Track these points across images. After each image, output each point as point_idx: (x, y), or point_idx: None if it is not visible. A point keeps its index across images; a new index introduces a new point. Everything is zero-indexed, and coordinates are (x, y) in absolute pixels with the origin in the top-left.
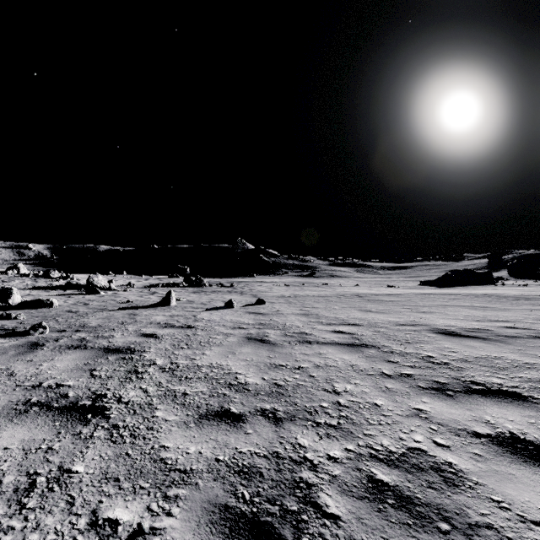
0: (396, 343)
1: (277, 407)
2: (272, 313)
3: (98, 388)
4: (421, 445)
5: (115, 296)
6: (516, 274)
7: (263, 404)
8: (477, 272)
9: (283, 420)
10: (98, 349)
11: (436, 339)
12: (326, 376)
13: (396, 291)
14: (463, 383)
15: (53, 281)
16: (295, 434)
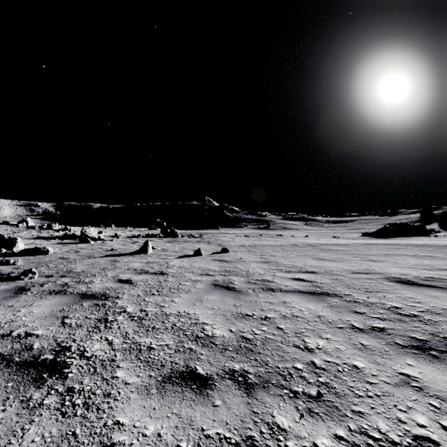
0: (357, 292)
1: (247, 367)
2: (235, 260)
3: (64, 339)
4: (428, 431)
5: (102, 245)
6: (446, 227)
7: (232, 363)
8: (412, 225)
9: (254, 387)
10: (76, 295)
11: (395, 288)
12: (295, 329)
13: (342, 241)
14: (444, 340)
15: (54, 232)
16: (271, 408)
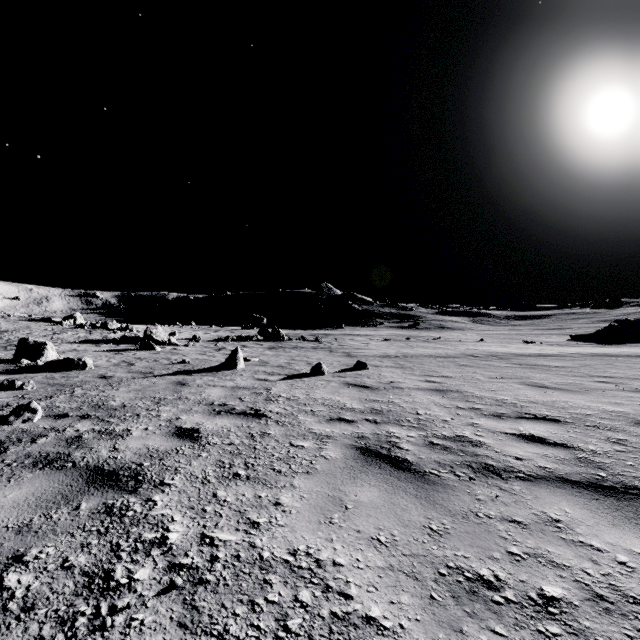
0: None
1: None
2: (384, 386)
3: None
4: None
5: (172, 353)
6: None
7: None
8: None
9: None
10: (80, 471)
11: None
12: None
13: (547, 350)
14: None
15: (110, 333)
16: None
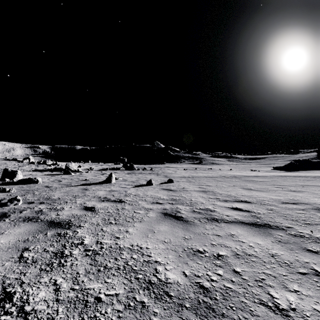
0: (297, 224)
1: None
2: (179, 190)
3: (13, 281)
4: None
5: (79, 176)
6: None
7: None
8: (312, 161)
9: None
10: (44, 222)
11: None
12: (254, 274)
13: (259, 174)
14: None
15: (47, 166)
16: None
